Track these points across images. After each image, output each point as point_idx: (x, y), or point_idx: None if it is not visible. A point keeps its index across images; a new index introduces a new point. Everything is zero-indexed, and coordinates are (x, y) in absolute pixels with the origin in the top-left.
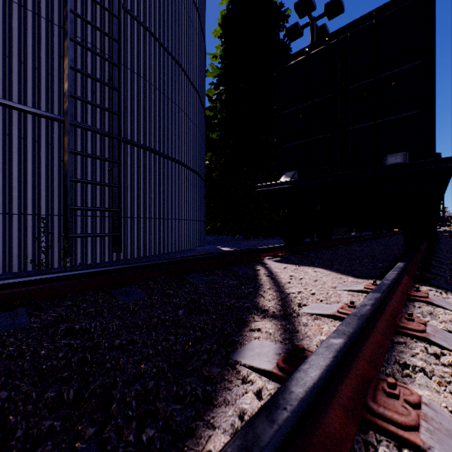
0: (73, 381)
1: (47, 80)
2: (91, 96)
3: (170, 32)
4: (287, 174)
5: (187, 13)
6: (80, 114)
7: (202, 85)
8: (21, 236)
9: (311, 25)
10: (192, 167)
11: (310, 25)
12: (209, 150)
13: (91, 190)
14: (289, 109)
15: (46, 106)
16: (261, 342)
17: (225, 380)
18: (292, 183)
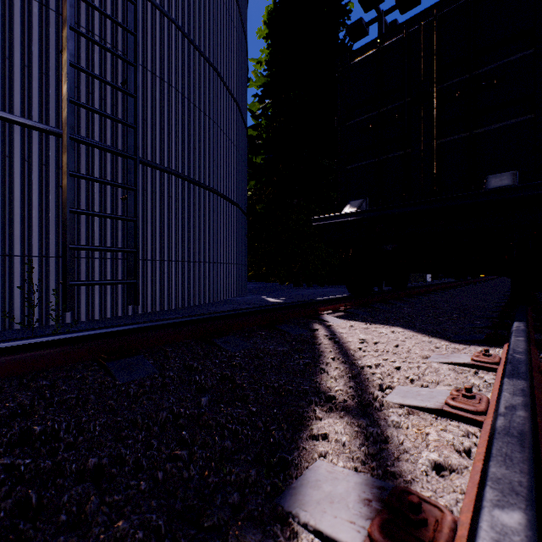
0: None
1: (41, 82)
2: (99, 104)
3: (202, 27)
4: (353, 203)
5: (224, 5)
6: (84, 126)
7: (243, 96)
8: (5, 284)
9: (378, 21)
10: (230, 197)
11: (377, 20)
12: (252, 177)
13: (99, 224)
14: (354, 120)
15: (39, 115)
16: (332, 466)
17: None
18: (359, 215)
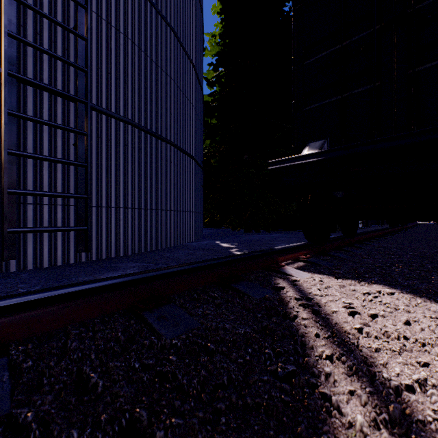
0: None
1: None
2: (48, 46)
3: None
4: (312, 144)
5: None
6: (31, 67)
7: (199, 61)
8: None
9: None
10: (187, 150)
11: None
12: (207, 136)
13: (48, 170)
14: (312, 58)
15: None
16: None
17: None
18: (322, 156)
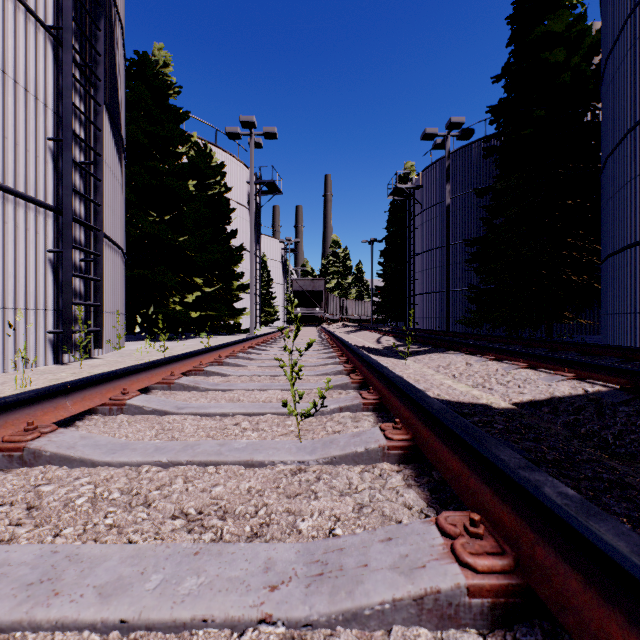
0: None
1: None
2: None
3: None
4: None
5: None
6: None
7: None
8: None
9: None
10: None
11: None
12: None
13: None
14: None
15: None
16: None
17: None
18: None
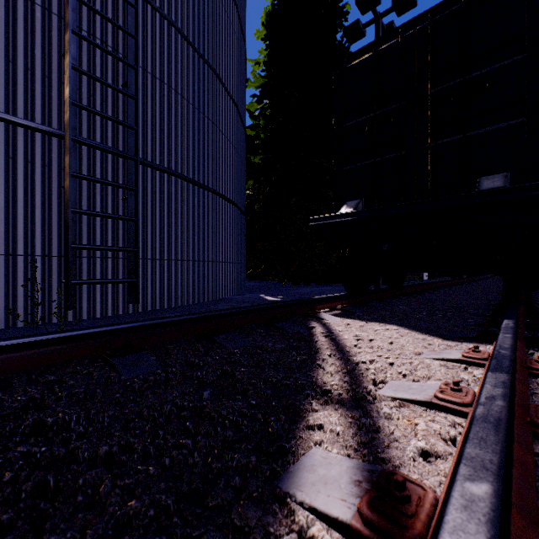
0: (8, 538)
1: (43, 85)
2: (100, 106)
3: (202, 29)
4: (349, 203)
5: (223, 7)
6: (86, 128)
7: (241, 97)
8: (9, 282)
9: (375, 23)
10: (229, 196)
11: (374, 22)
12: (250, 177)
13: (100, 224)
14: (351, 122)
15: (42, 117)
16: (326, 453)
17: (269, 538)
18: (355, 216)
